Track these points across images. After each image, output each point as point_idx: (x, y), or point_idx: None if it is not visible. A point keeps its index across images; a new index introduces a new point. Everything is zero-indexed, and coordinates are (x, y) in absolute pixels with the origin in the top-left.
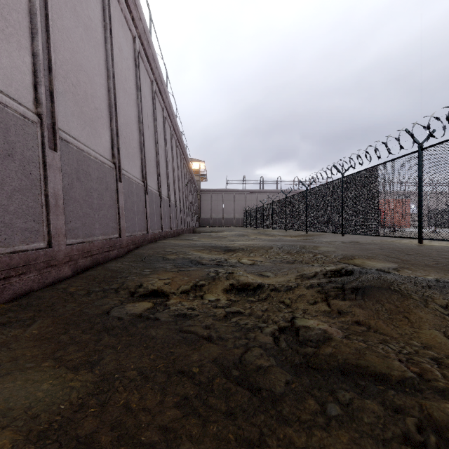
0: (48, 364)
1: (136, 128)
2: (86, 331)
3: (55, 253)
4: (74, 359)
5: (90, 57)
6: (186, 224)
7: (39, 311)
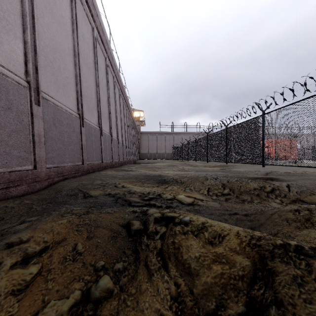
0: None
1: (70, 59)
2: None
3: None
4: None
5: None
6: (128, 157)
7: None
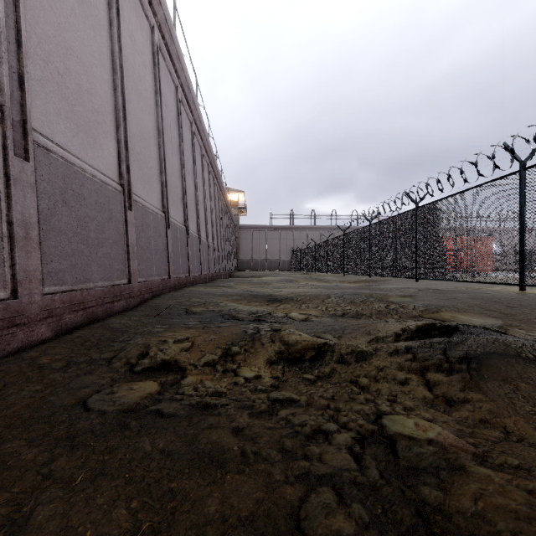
0: None
1: (154, 142)
2: (34, 442)
3: (23, 306)
4: None
5: (86, 41)
6: (222, 267)
7: None
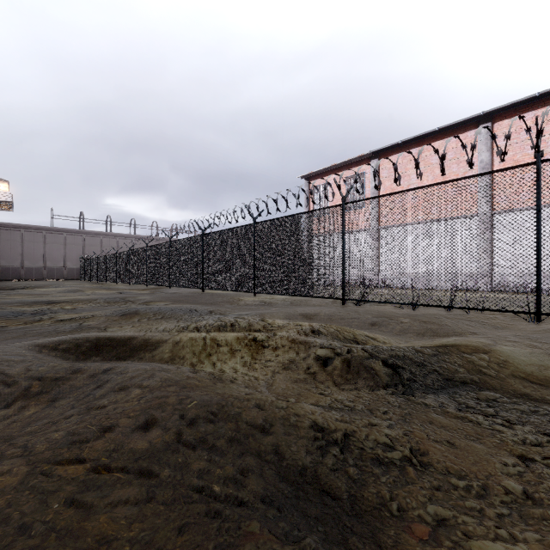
0: None
1: None
2: None
3: None
4: None
5: None
6: None
7: None
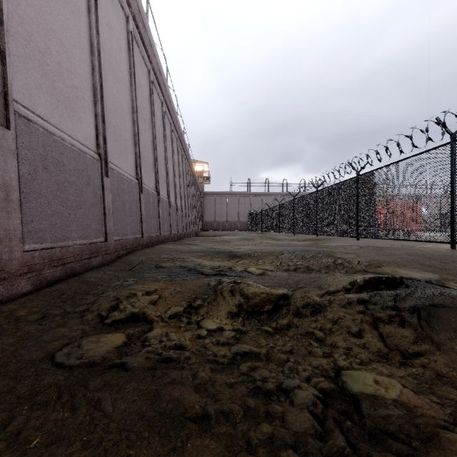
0: None
1: (129, 118)
2: None
3: (3, 263)
4: None
5: (66, 24)
6: (189, 227)
7: None
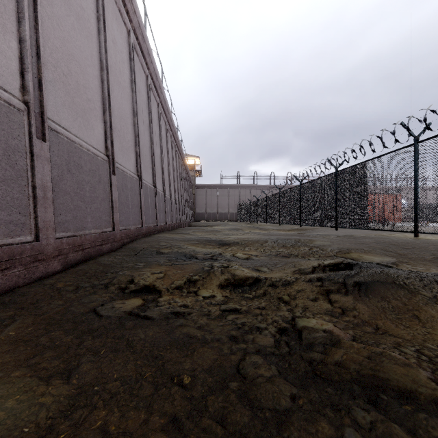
0: (19, 374)
1: (130, 121)
2: (69, 332)
3: (42, 247)
4: (49, 367)
5: (82, 48)
6: (182, 218)
7: (21, 309)
